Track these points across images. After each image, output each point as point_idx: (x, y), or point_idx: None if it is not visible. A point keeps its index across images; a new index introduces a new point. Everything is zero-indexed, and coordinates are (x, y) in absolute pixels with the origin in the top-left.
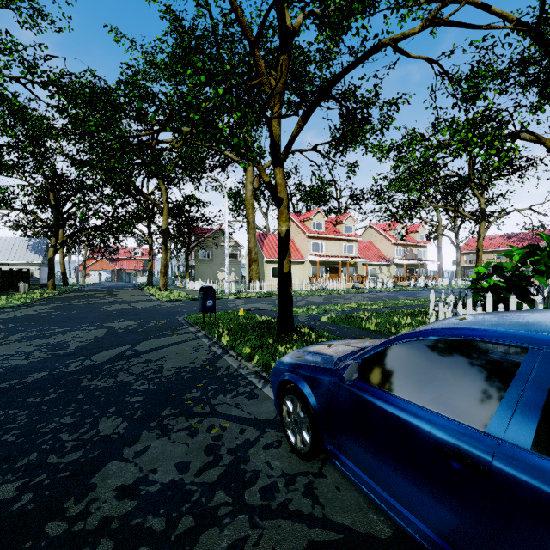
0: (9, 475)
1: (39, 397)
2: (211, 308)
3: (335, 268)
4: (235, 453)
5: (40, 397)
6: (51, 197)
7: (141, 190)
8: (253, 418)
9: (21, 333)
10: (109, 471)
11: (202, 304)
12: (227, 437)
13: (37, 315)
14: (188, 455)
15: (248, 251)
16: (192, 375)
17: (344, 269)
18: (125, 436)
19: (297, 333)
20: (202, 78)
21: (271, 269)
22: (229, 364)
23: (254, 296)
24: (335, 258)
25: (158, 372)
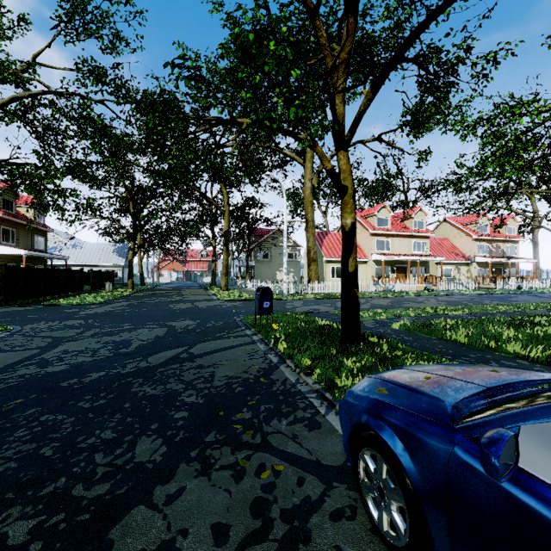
0: (29, 507)
1: (90, 401)
2: (268, 310)
3: (403, 268)
4: (290, 519)
5: (91, 402)
6: (131, 205)
7: (205, 194)
8: (315, 460)
9: (95, 328)
10: (132, 522)
11: (258, 306)
12: (280, 489)
13: (113, 312)
14: (229, 511)
15: (307, 250)
16: (244, 389)
17: (413, 269)
18: (161, 467)
19: (365, 343)
20: (252, 35)
21: (331, 269)
22: (286, 377)
23: (313, 297)
24: (403, 256)
25: (208, 381)
